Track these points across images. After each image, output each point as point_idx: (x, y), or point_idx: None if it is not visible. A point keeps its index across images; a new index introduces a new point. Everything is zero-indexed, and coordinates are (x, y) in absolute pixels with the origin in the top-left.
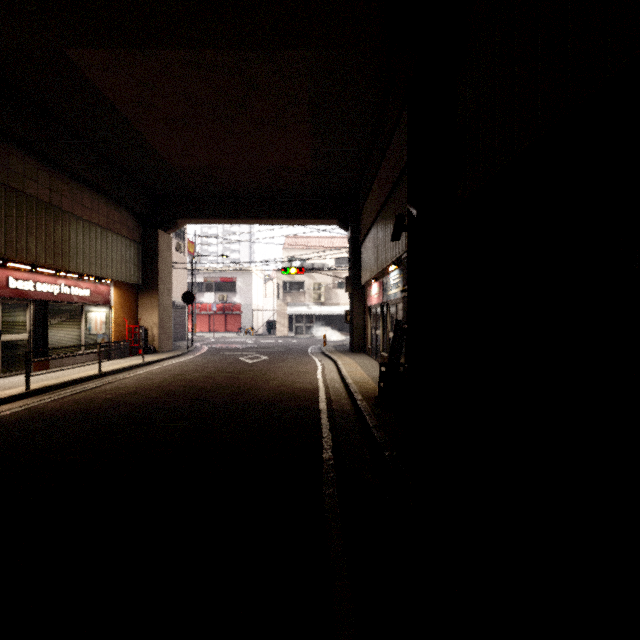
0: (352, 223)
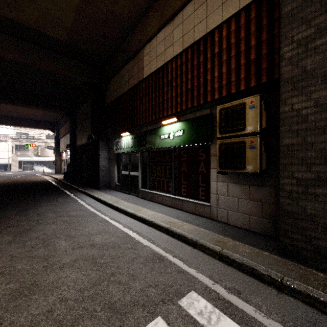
0: (56, 132)
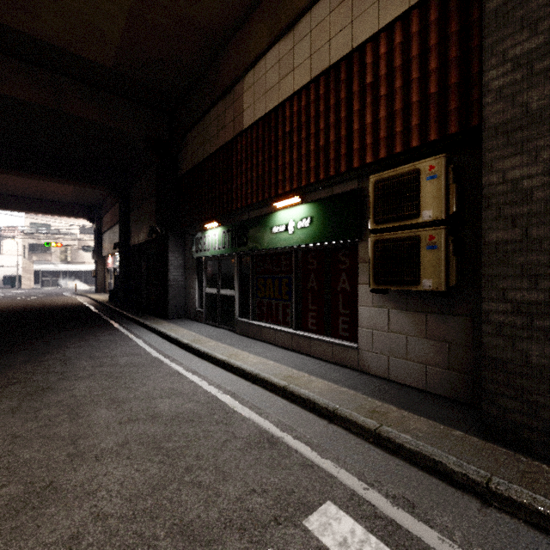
0: (97, 222)
